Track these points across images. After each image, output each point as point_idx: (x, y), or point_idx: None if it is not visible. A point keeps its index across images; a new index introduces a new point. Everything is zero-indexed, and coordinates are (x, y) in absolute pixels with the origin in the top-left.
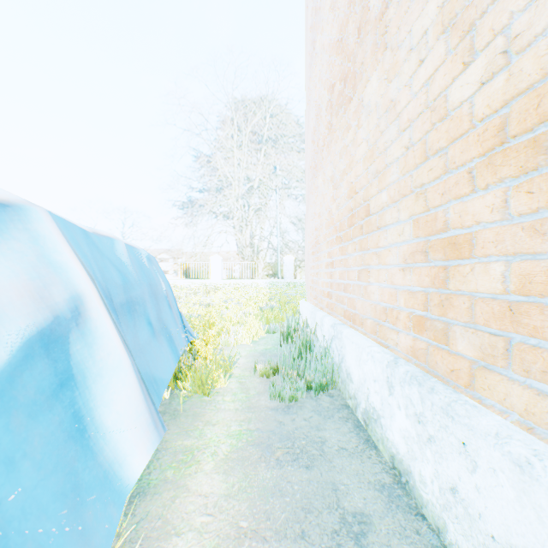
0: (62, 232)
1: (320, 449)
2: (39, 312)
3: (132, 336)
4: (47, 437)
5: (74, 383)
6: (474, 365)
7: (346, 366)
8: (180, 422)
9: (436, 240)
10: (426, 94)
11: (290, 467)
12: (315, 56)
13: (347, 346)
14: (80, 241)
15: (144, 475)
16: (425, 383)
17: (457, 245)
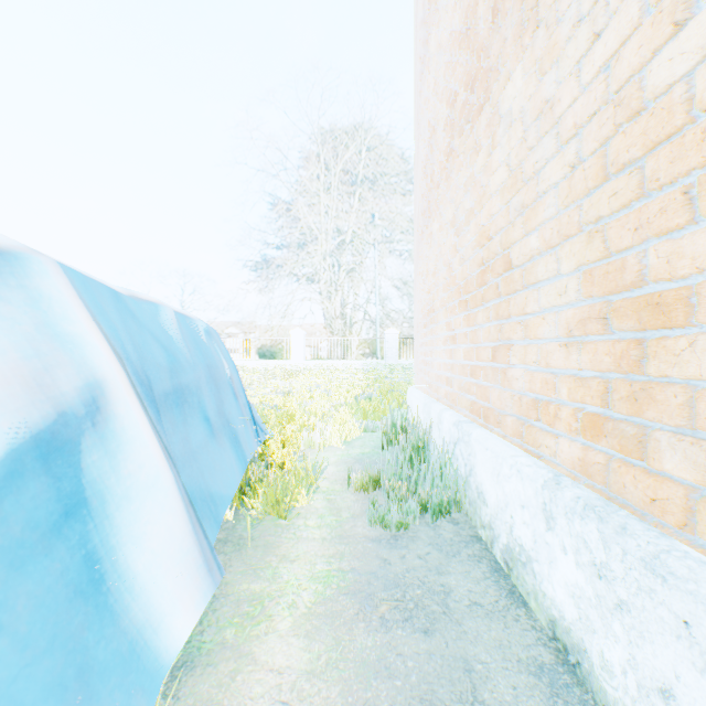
0: (77, 292)
1: (443, 603)
2: (35, 408)
3: (180, 437)
4: (39, 596)
5: (87, 510)
6: (694, 493)
7: (476, 482)
8: (246, 556)
9: (623, 300)
10: (606, 83)
11: (401, 630)
12: (429, 59)
13: (478, 453)
14: (105, 306)
15: (194, 635)
16: (609, 517)
17: (664, 306)
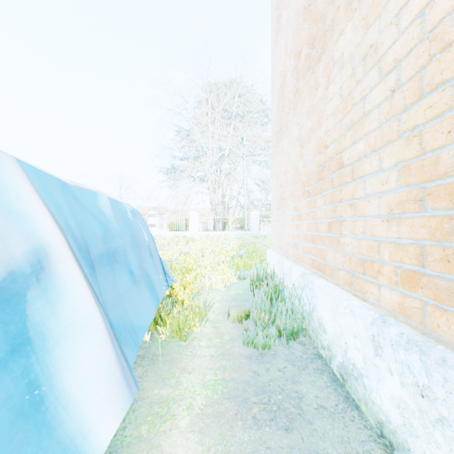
0: (29, 180)
1: (298, 406)
2: None
3: (110, 286)
4: None
5: (31, 347)
6: None
7: (318, 316)
8: (157, 368)
9: (438, 186)
10: (421, 26)
11: (268, 428)
12: (281, 30)
13: (319, 296)
14: (53, 192)
15: (118, 430)
16: (430, 351)
17: None
